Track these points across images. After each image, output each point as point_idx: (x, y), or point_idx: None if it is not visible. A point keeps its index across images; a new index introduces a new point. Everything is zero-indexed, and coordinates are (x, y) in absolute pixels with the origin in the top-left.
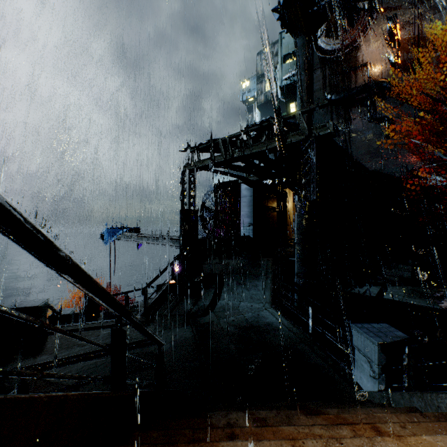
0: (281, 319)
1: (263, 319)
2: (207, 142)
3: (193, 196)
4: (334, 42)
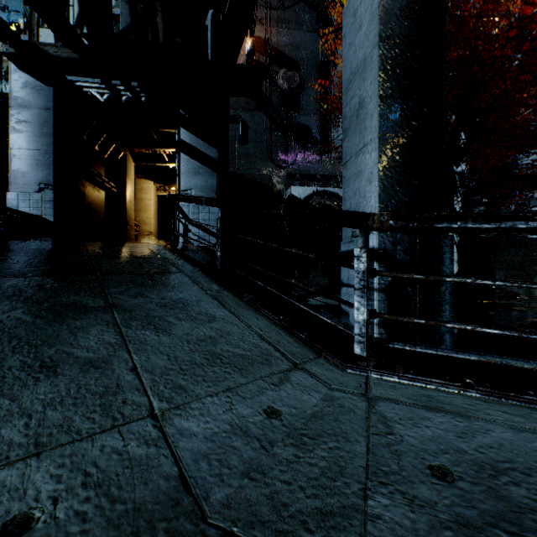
0: None
1: None
2: None
3: None
4: None
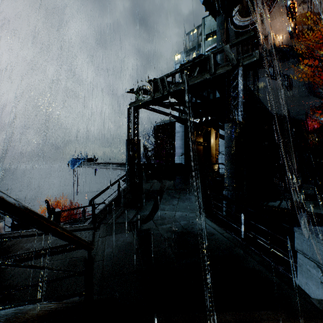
0: (213, 226)
1: (197, 226)
2: (147, 82)
3: (137, 128)
4: (245, 19)
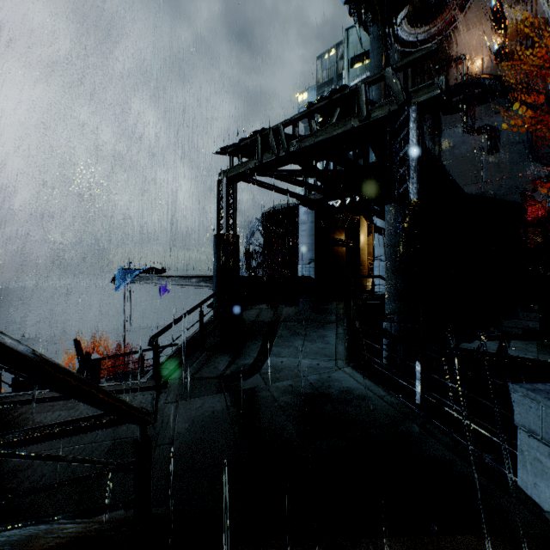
0: (365, 383)
1: (338, 383)
2: (251, 136)
3: (233, 216)
4: (419, 31)
